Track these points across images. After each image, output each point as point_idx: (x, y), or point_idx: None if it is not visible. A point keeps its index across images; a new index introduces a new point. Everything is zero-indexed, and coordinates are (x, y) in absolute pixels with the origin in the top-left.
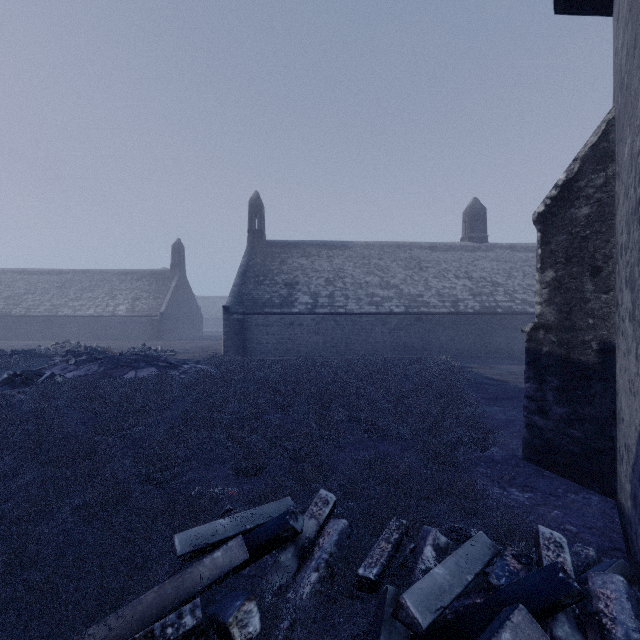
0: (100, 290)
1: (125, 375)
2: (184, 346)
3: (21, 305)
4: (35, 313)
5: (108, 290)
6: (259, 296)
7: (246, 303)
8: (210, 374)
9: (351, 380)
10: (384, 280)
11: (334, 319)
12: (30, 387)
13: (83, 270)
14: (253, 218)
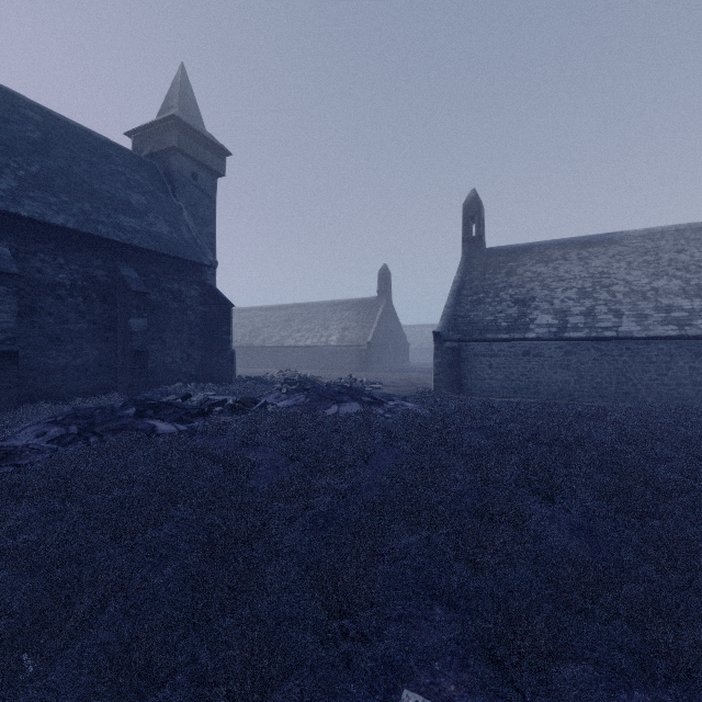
0: (316, 321)
1: (328, 409)
2: (390, 378)
3: (259, 337)
4: (268, 344)
5: (322, 321)
6: (478, 318)
7: (461, 327)
8: (420, 417)
9: (664, 452)
10: (691, 283)
11: (596, 347)
12: (243, 415)
13: (303, 304)
14: (469, 223)
